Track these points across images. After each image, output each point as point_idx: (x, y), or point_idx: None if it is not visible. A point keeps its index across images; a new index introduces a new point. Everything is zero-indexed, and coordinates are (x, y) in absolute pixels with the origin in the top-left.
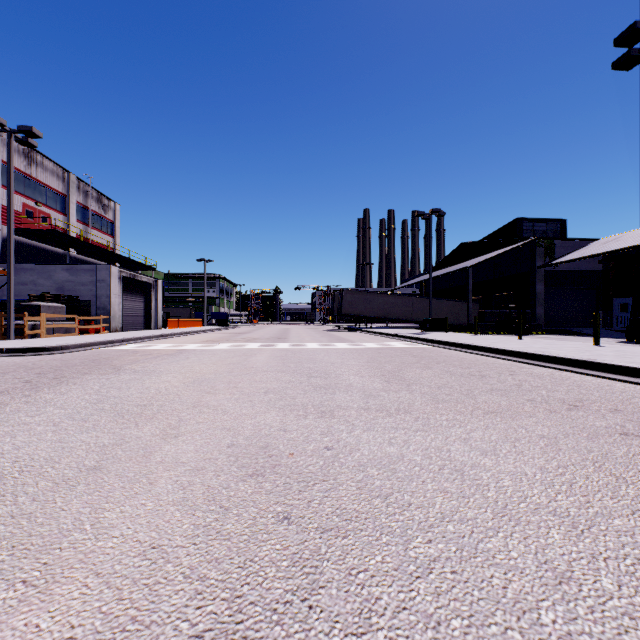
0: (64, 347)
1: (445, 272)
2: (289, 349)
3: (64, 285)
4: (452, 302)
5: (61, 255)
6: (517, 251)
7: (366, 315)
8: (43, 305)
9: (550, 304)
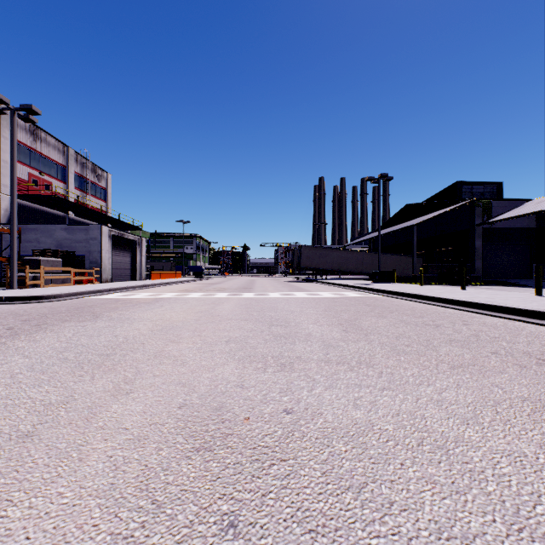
0: (56, 296)
1: (392, 230)
2: (253, 298)
3: (62, 242)
4: (398, 256)
5: (62, 217)
6: (457, 211)
7: (322, 268)
8: (43, 259)
9: (488, 258)
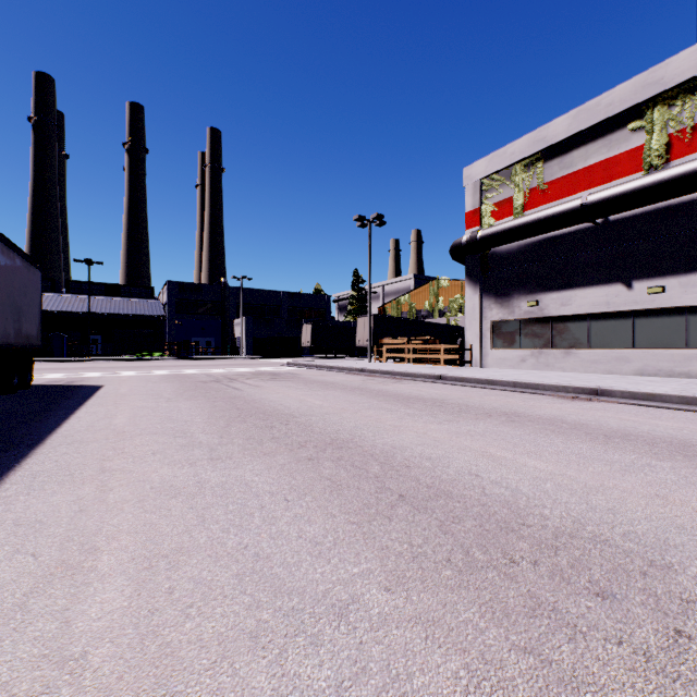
0: None
1: None
2: None
3: None
4: None
5: None
6: None
7: None
8: None
9: None
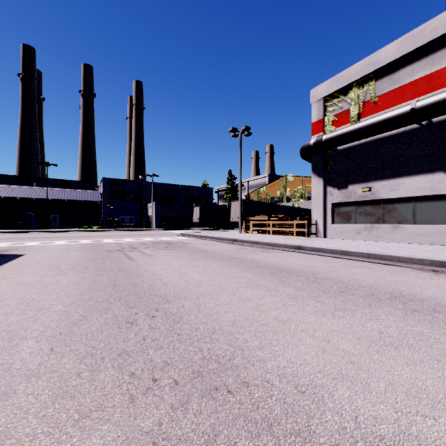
0: None
1: None
2: None
3: None
4: None
5: None
6: None
7: None
8: None
9: None
